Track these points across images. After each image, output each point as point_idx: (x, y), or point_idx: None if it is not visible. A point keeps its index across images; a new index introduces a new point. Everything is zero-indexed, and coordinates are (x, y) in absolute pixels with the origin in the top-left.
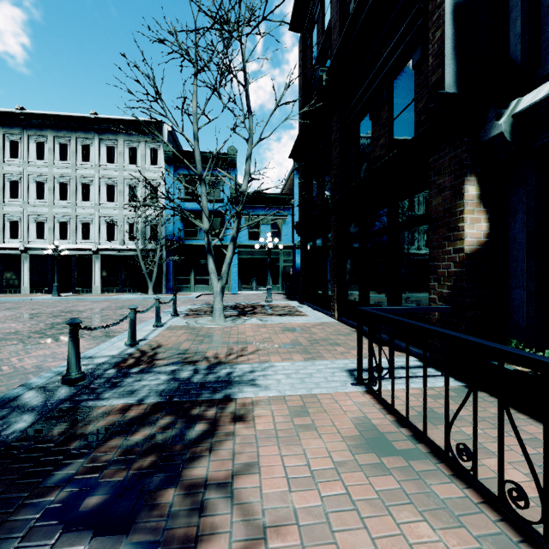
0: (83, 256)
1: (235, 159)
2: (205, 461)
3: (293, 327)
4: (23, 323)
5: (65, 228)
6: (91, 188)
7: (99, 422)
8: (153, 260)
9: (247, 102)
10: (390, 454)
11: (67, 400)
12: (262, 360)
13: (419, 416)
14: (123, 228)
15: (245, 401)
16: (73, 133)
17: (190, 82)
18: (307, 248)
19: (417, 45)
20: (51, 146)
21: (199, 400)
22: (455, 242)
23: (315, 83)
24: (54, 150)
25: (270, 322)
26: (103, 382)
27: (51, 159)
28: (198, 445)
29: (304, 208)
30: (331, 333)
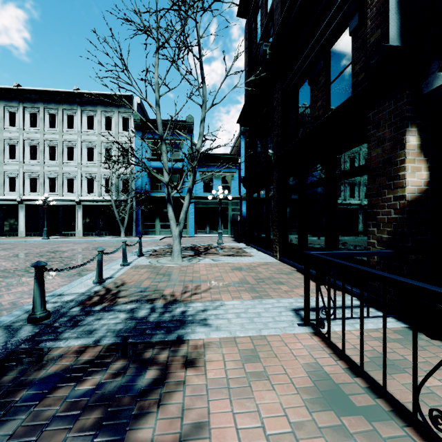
0: (68, 205)
1: (192, 126)
2: (152, 418)
3: (241, 266)
4: (13, 262)
5: (54, 183)
6: (74, 150)
7: (52, 366)
8: (125, 209)
9: (201, 73)
10: (349, 411)
11: (27, 340)
12: (213, 298)
13: (370, 362)
14: (100, 183)
15: (197, 342)
16: (60, 105)
17: (152, 55)
18: (252, 198)
19: (354, 12)
20: (42, 116)
21: (153, 341)
22: (396, 190)
23: (259, 57)
24: (45, 119)
25: (221, 261)
26: (66, 320)
27: (42, 127)
28: (147, 397)
29: (250, 165)
30: (274, 272)
